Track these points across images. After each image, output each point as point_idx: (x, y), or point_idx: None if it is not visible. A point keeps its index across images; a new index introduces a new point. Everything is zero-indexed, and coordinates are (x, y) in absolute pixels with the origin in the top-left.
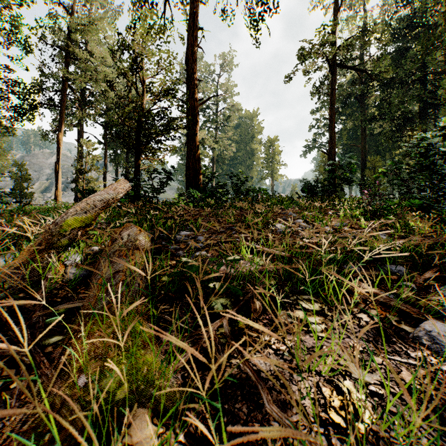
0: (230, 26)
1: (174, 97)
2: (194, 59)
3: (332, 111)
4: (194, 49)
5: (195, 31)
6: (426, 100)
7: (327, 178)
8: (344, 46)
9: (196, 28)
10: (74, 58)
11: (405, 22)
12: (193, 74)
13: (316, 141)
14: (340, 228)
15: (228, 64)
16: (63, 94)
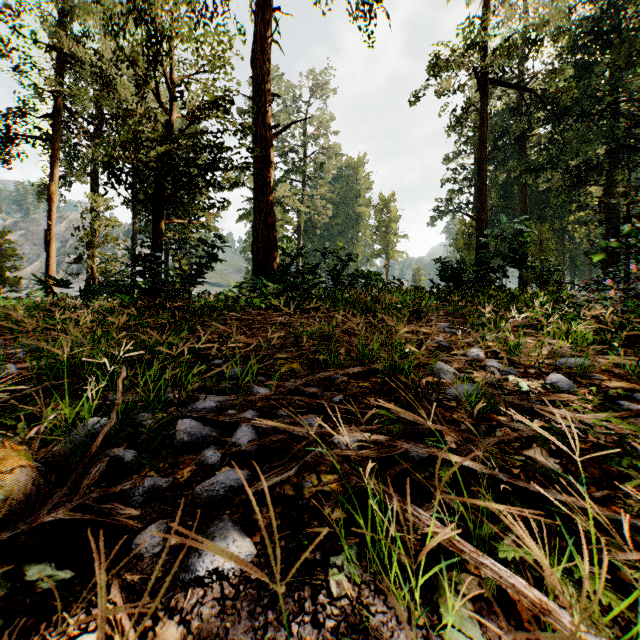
0: (324, 14)
1: (225, 111)
2: (266, 59)
3: (482, 153)
4: (266, 43)
5: (267, 13)
6: (618, 141)
7: (481, 256)
8: (504, 50)
9: (268, 7)
10: (78, 65)
11: (587, 22)
12: (263, 83)
13: (450, 201)
14: (579, 373)
15: (322, 86)
16: (60, 121)
